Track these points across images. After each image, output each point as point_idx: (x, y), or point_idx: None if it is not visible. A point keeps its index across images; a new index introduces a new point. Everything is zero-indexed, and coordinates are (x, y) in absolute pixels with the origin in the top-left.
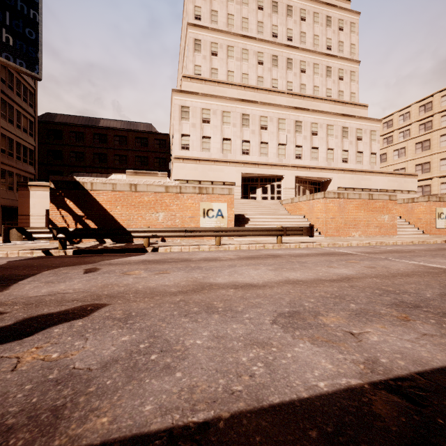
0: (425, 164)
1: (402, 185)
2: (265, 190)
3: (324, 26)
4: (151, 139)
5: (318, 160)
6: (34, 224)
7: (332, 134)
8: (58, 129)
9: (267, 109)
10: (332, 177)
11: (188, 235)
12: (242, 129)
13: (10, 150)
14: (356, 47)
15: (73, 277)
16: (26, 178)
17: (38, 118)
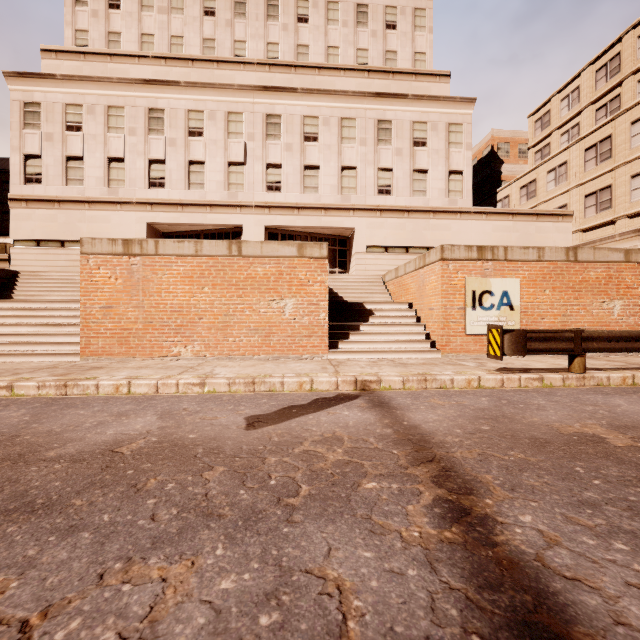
0: (602, 191)
1: (531, 237)
2: None
3: None
4: None
5: (320, 192)
6: None
7: (352, 137)
8: None
9: (203, 96)
10: (352, 225)
11: None
12: (148, 139)
13: None
14: None
15: None
16: None
17: None
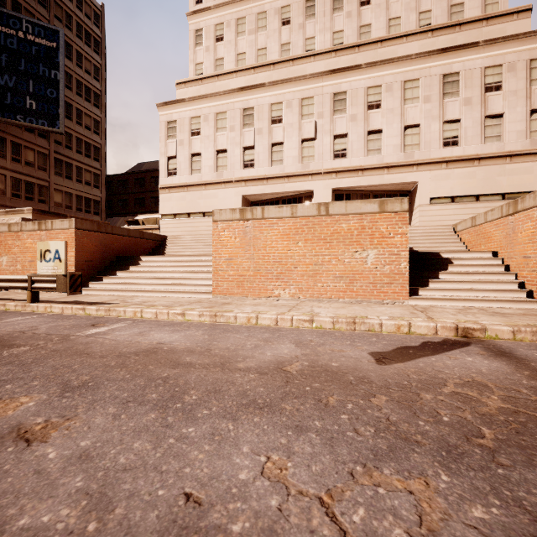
0: None
1: None
2: None
3: None
4: None
5: (383, 153)
6: None
7: (415, 97)
8: (142, 178)
9: (282, 90)
10: (415, 180)
11: None
12: (243, 132)
13: (69, 203)
14: None
15: None
16: None
17: (130, 170)
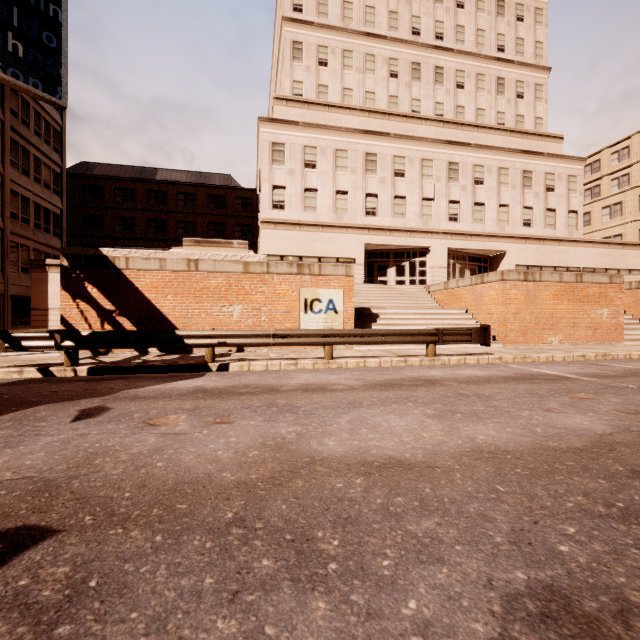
0: None
1: (619, 260)
2: (402, 270)
3: (493, 16)
4: (230, 197)
5: (485, 223)
6: (54, 323)
7: (506, 183)
8: (97, 186)
9: (405, 145)
10: (506, 249)
11: (278, 343)
12: (366, 177)
13: (25, 214)
14: (544, 47)
15: (44, 432)
16: (49, 255)
17: (70, 169)
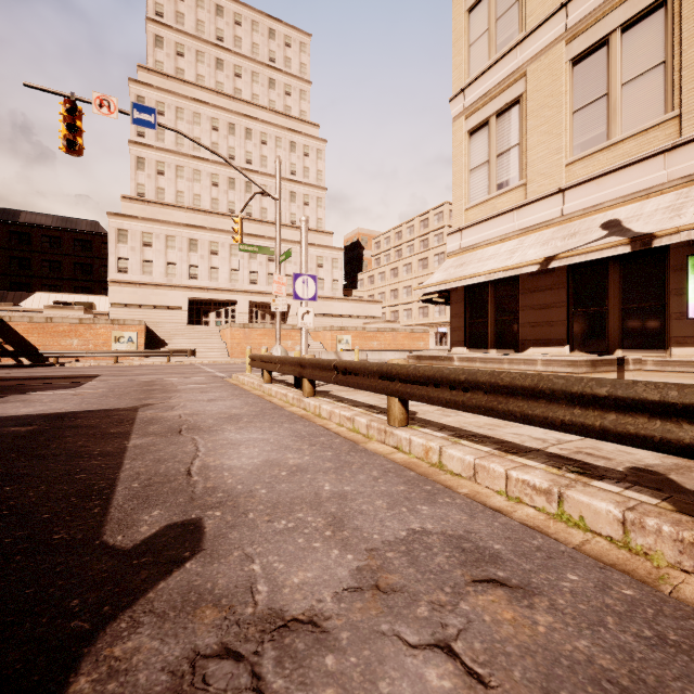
0: (395, 290)
1: (366, 311)
2: (219, 314)
3: (288, 151)
4: (97, 242)
5: None
6: None
7: (290, 261)
8: None
9: (219, 235)
10: (290, 302)
11: (90, 356)
12: (190, 254)
13: None
14: (323, 174)
15: (3, 371)
16: None
17: None
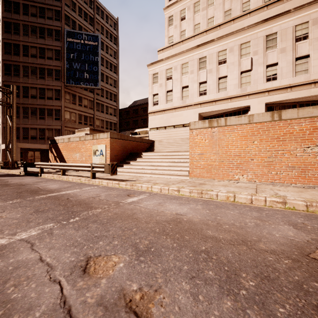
0: None
1: None
2: None
3: None
4: None
5: (310, 72)
6: None
7: None
8: (136, 109)
9: (226, 41)
10: None
11: (50, 168)
12: (199, 73)
13: (102, 125)
14: None
15: None
16: None
17: (130, 105)
